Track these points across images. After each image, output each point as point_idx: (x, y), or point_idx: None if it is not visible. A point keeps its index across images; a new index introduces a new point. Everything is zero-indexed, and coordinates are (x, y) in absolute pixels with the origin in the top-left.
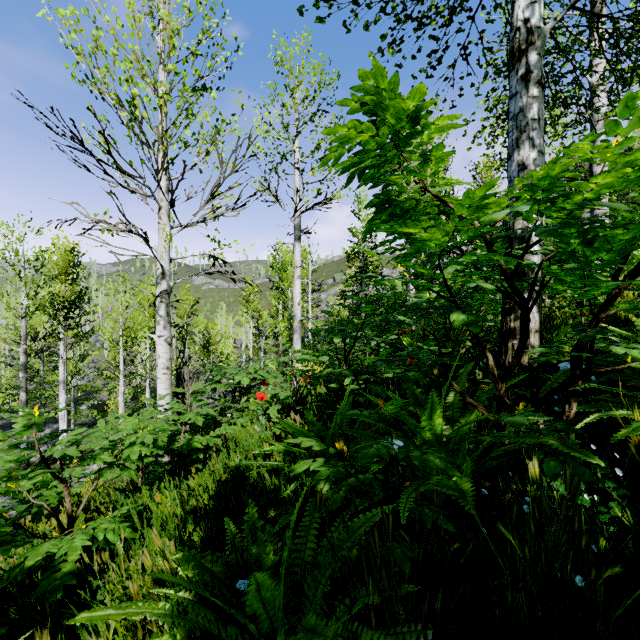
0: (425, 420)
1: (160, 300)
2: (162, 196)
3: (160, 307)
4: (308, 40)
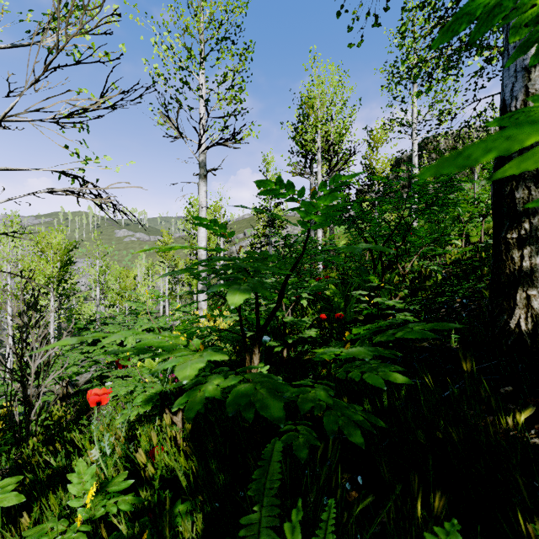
0: None
1: None
2: None
3: None
4: None
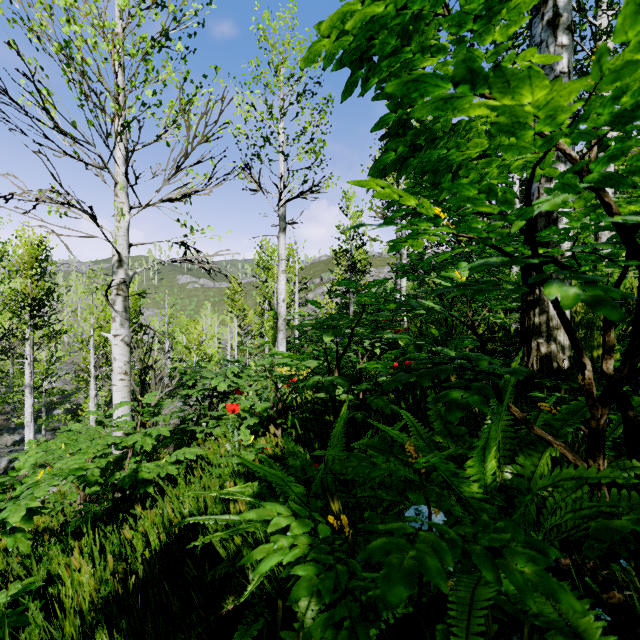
0: (470, 464)
1: (116, 292)
2: (119, 169)
3: (116, 301)
4: (293, 11)
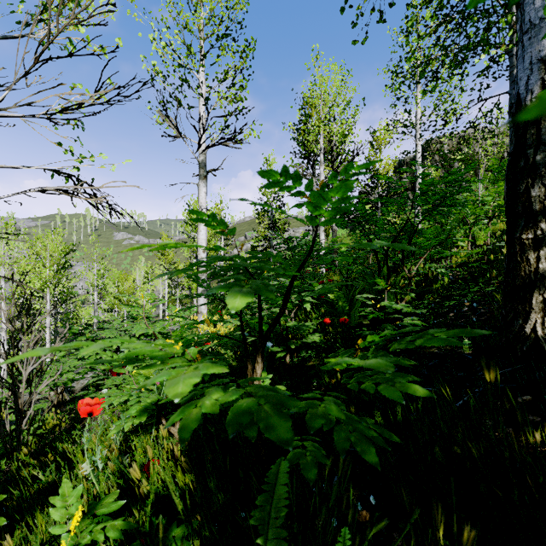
0: None
1: None
2: None
3: None
4: None
